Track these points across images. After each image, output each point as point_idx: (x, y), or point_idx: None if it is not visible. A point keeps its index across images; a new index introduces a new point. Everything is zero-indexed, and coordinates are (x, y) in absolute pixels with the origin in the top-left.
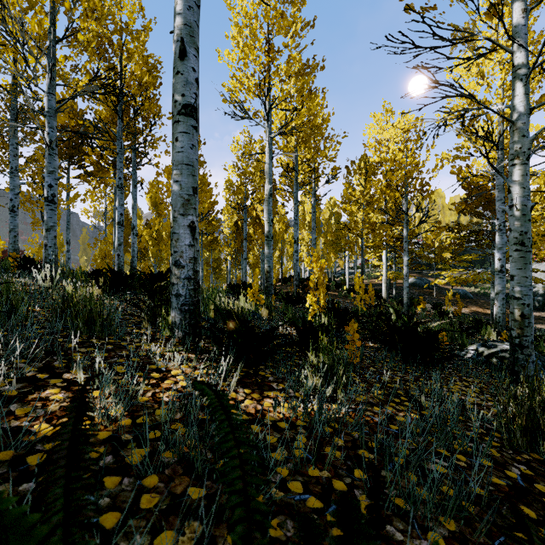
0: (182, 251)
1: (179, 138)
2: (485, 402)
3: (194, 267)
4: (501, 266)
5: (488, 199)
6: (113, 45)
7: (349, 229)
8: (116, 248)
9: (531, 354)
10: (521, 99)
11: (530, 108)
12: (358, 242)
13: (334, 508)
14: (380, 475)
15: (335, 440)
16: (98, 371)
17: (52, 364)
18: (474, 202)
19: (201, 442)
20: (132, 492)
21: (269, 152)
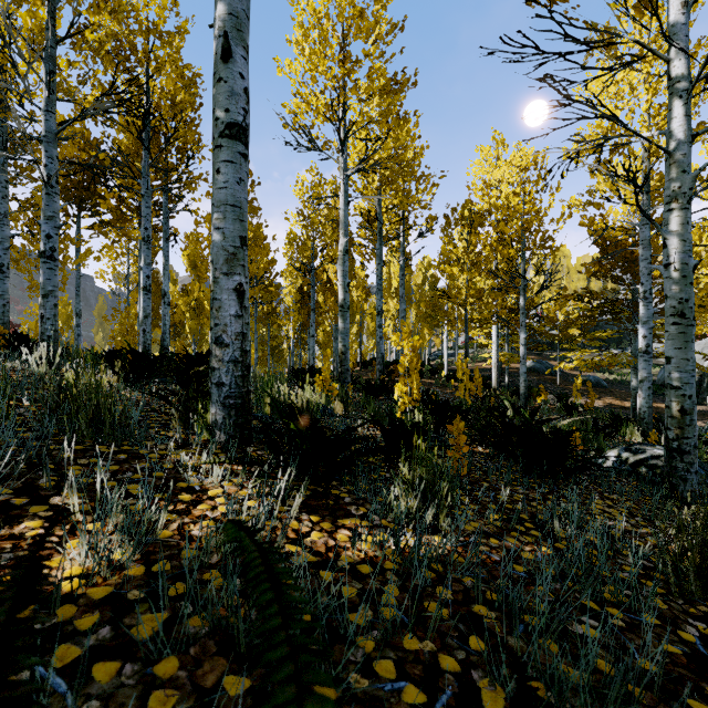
0: (226, 324)
1: (221, 169)
2: (638, 528)
3: (242, 346)
4: (647, 345)
5: (628, 259)
6: (137, 51)
7: (449, 297)
8: (141, 321)
9: (694, 462)
10: (680, 122)
11: (693, 134)
12: (460, 314)
13: (443, 703)
14: (526, 676)
15: (440, 591)
16: (102, 493)
17: (36, 482)
18: (610, 262)
19: (246, 600)
20: (136, 688)
21: (344, 195)
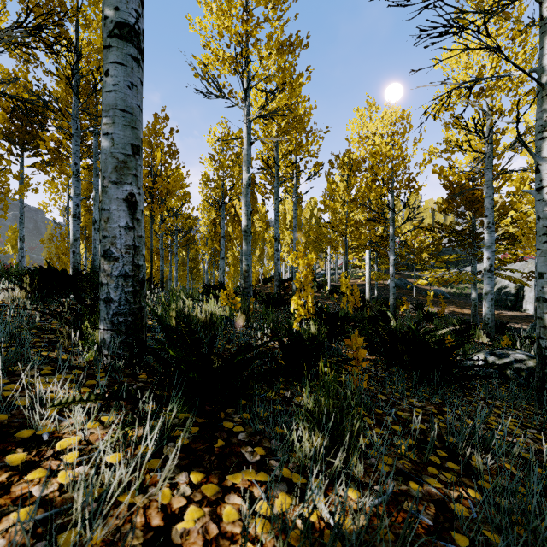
0: (114, 236)
1: (110, 71)
2: (539, 444)
3: (134, 260)
4: (490, 265)
5: (470, 199)
6: (66, 8)
7: (333, 227)
8: (71, 244)
9: None
10: None
11: None
12: (342, 240)
13: None
14: None
15: None
16: None
17: None
18: (457, 201)
19: None
20: None
21: (247, 137)
